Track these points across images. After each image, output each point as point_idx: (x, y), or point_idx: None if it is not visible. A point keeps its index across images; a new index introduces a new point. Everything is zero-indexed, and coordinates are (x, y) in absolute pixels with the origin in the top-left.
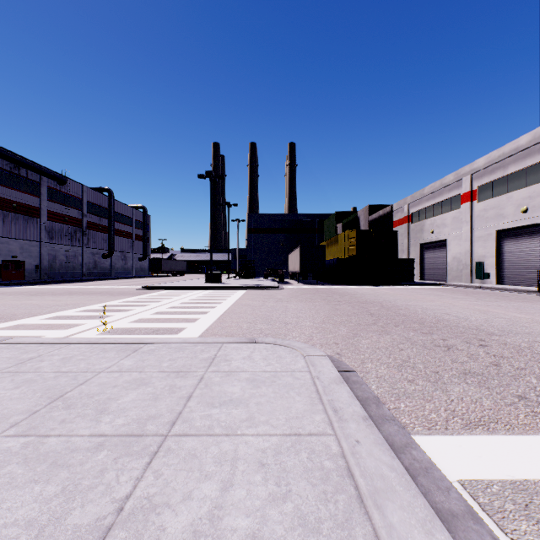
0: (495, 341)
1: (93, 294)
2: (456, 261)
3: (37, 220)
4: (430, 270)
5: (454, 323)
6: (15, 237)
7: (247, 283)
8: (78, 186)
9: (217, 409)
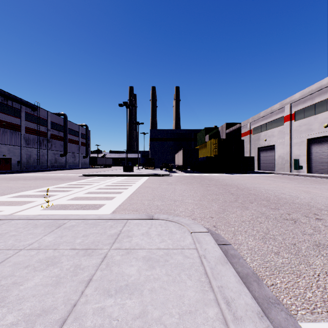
0: (326, 215)
1: (50, 179)
2: (280, 158)
3: (19, 133)
4: (264, 164)
5: (290, 200)
6: (5, 143)
7: (149, 172)
8: (45, 112)
9: (111, 299)
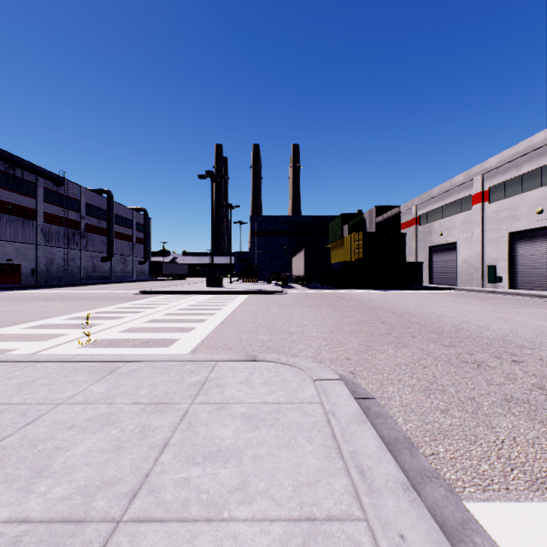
0: (529, 355)
1: (87, 299)
2: (466, 265)
3: (33, 222)
4: (439, 274)
5: (476, 333)
6: (10, 240)
7: (250, 287)
8: (76, 188)
9: (198, 468)
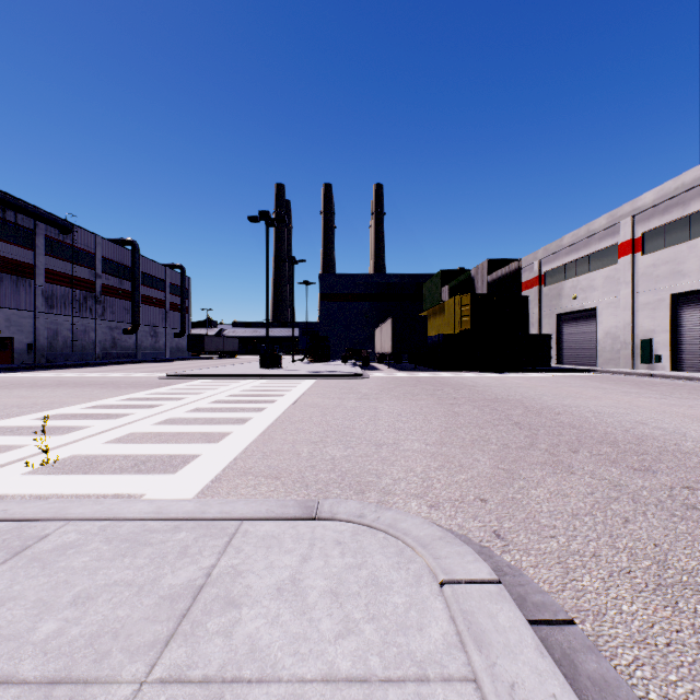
0: None
1: (90, 385)
2: (609, 339)
3: (31, 282)
4: (571, 350)
5: (671, 444)
6: None
7: (318, 368)
8: (90, 237)
9: None
